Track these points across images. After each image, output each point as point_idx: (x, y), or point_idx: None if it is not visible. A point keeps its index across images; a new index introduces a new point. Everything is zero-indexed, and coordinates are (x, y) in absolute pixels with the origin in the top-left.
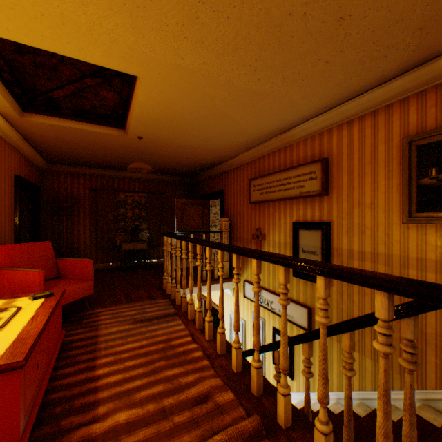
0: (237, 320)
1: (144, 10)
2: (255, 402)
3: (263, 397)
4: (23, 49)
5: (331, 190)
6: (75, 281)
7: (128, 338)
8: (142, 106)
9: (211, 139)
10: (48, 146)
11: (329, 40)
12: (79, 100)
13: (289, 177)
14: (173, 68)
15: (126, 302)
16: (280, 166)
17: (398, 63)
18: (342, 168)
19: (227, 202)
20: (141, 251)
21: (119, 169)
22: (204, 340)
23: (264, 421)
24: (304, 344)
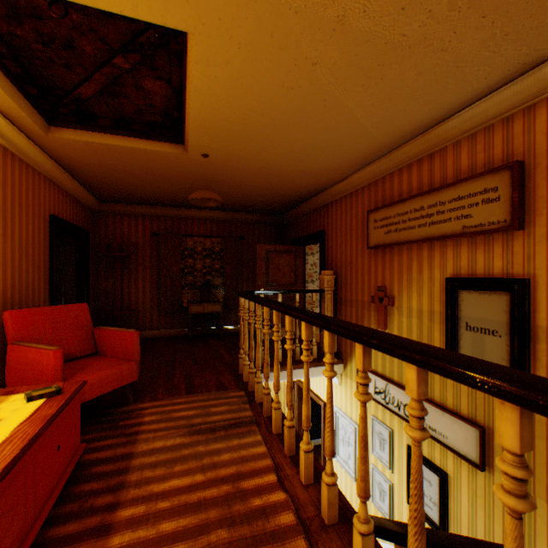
0: (364, 476)
1: None
2: None
3: None
4: (16, 10)
5: (531, 220)
6: (113, 361)
7: (174, 466)
8: (200, 95)
9: (308, 150)
10: (93, 176)
11: None
12: (116, 101)
13: (440, 201)
14: (242, 2)
15: (184, 393)
16: (420, 185)
17: None
18: None
19: (331, 247)
20: (213, 314)
21: (185, 207)
22: (297, 482)
23: None
24: None
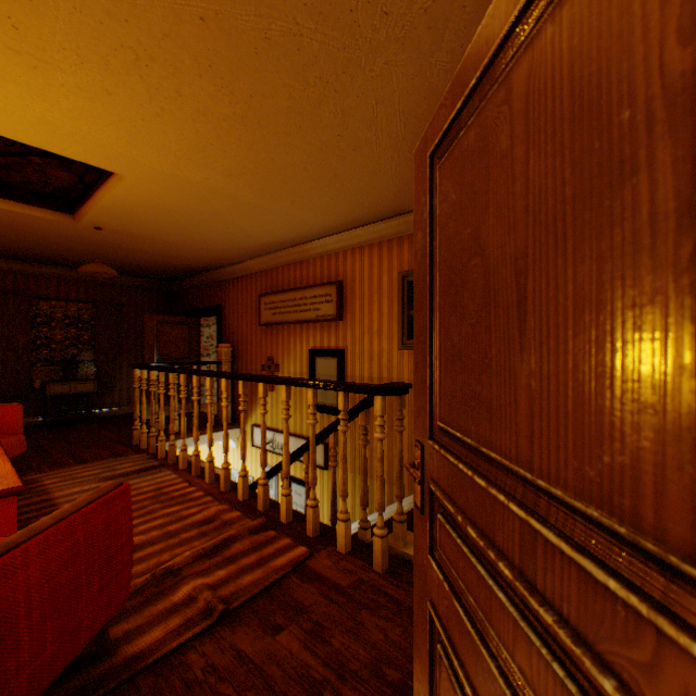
0: (244, 447)
1: (148, 135)
2: (262, 514)
3: (270, 510)
4: None
5: (346, 316)
6: None
7: None
8: (116, 198)
9: (209, 241)
10: None
11: (330, 185)
12: (4, 172)
13: (306, 297)
14: (170, 176)
15: (78, 464)
16: (296, 282)
17: (391, 208)
18: (355, 293)
19: (229, 321)
20: (81, 396)
21: (39, 262)
22: (204, 483)
23: (269, 523)
24: (305, 454)
